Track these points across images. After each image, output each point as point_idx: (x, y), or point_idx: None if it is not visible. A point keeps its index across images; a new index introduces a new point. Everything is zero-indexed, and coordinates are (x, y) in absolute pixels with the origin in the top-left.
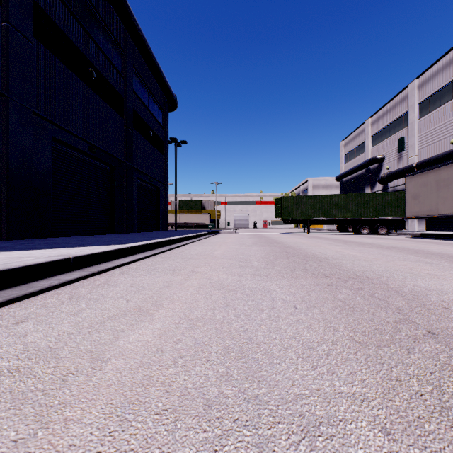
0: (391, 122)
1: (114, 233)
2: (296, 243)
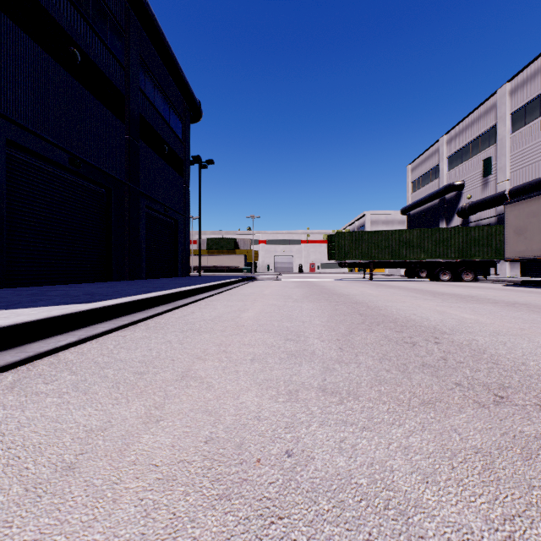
0: (474, 139)
1: (111, 280)
2: (365, 296)
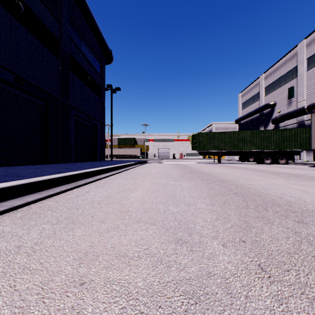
0: (282, 76)
1: (48, 163)
2: (225, 175)
